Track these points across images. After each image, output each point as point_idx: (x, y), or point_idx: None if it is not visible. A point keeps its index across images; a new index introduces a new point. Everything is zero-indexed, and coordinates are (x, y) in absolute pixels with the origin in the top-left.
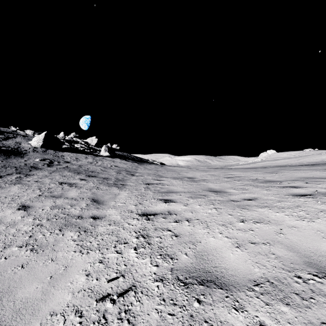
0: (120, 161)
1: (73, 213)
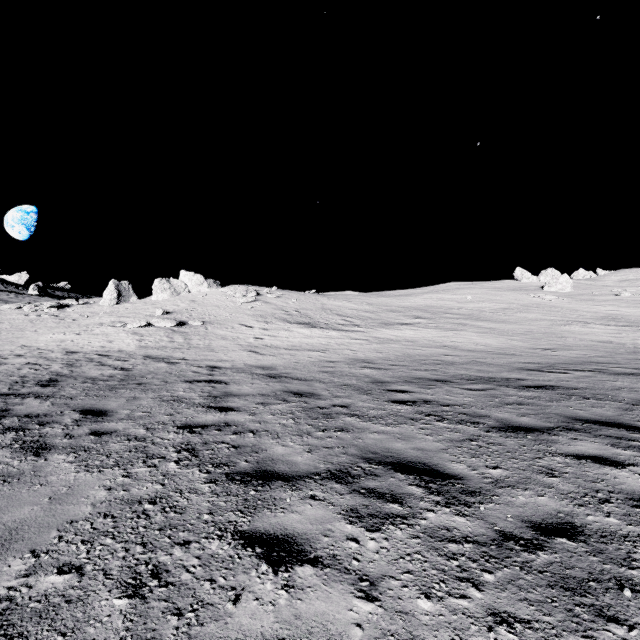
0: (47, 299)
1: None
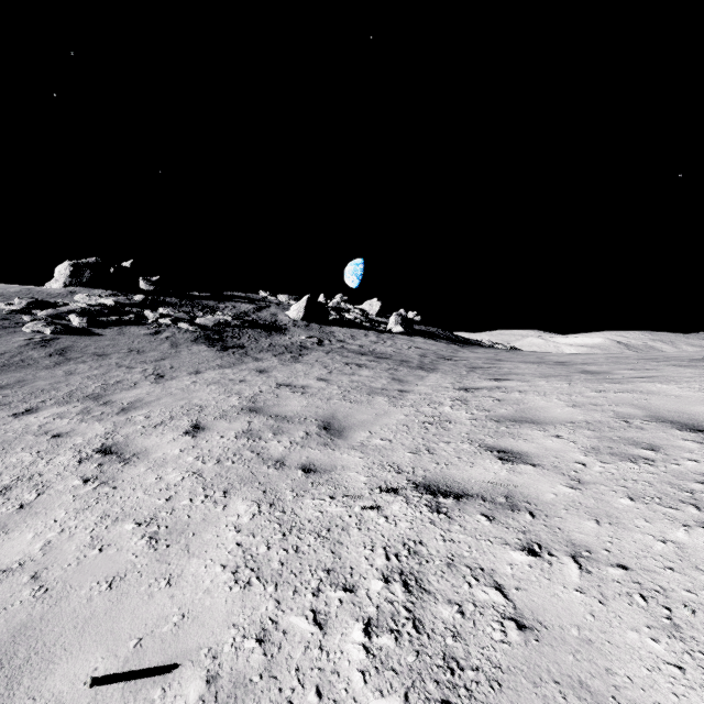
0: (424, 341)
1: (375, 387)
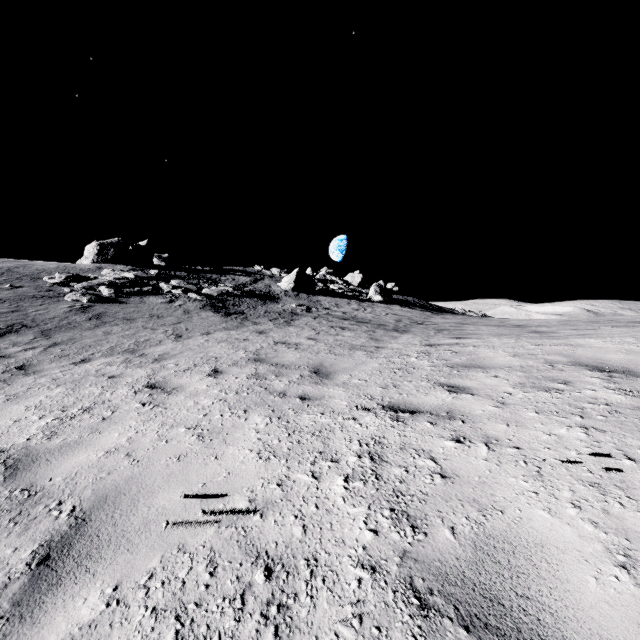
0: (400, 309)
1: (356, 344)
